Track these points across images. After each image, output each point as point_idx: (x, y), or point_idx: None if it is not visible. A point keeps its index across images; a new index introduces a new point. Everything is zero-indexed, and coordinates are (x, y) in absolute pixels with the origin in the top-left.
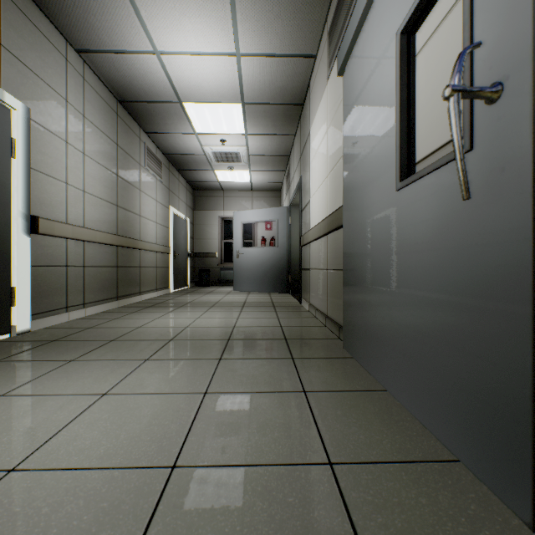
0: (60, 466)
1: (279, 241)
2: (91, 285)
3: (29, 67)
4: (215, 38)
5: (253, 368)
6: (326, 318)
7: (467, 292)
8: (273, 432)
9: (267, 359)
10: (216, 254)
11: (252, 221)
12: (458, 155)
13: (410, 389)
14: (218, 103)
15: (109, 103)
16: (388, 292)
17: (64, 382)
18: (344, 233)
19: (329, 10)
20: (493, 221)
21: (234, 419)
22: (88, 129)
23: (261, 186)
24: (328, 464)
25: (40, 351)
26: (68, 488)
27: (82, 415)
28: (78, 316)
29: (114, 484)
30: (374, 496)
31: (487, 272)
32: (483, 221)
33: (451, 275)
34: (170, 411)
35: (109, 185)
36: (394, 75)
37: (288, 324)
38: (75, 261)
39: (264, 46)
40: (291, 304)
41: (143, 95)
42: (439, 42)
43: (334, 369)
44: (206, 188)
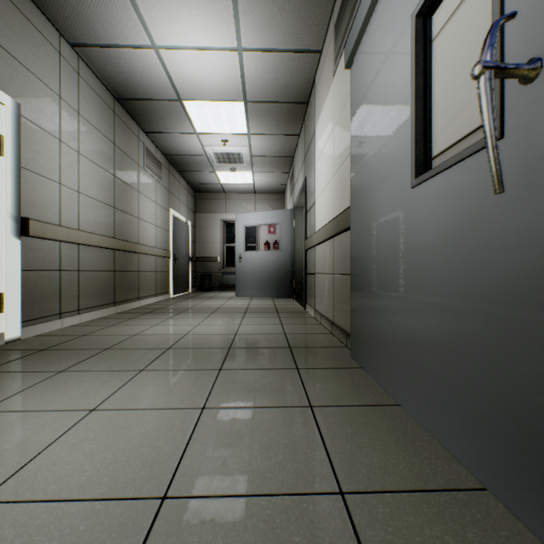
0: (35, 497)
1: (283, 244)
2: (86, 290)
3: (19, 60)
4: (216, 31)
5: (255, 379)
6: (332, 325)
7: (497, 299)
8: (277, 455)
9: (270, 369)
10: (218, 258)
11: (255, 224)
12: (490, 141)
13: (427, 405)
14: (220, 101)
15: (105, 100)
16: (401, 298)
17: (50, 396)
18: (352, 235)
19: (336, 2)
20: (530, 218)
21: (234, 439)
22: (83, 128)
23: (264, 189)
24: (339, 493)
25: (28, 361)
26: (40, 526)
27: (66, 434)
28: (72, 323)
29: (94, 520)
30: (394, 535)
31: (522, 277)
32: (517, 218)
33: (477, 280)
34: (163, 430)
35: (105, 186)
36: (409, 62)
37: (293, 331)
38: (69, 265)
39: (267, 40)
40: (295, 310)
41: (141, 93)
42: (460, 23)
43: (342, 380)
44: (207, 190)
